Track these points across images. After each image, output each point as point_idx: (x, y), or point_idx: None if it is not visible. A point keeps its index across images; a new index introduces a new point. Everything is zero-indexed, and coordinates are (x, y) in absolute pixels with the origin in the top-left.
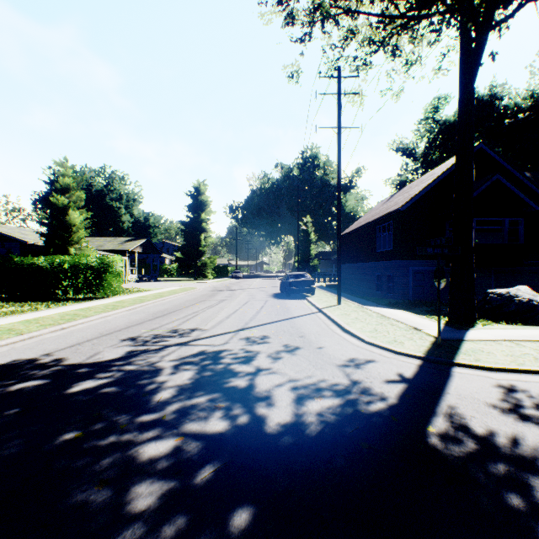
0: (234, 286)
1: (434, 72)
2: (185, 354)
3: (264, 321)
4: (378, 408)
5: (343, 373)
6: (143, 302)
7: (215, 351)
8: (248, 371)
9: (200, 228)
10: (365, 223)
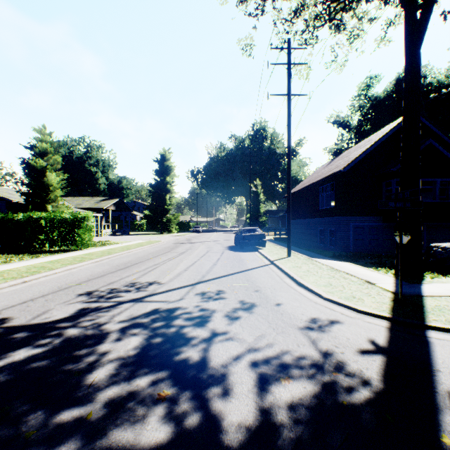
0: (194, 239)
1: (377, 44)
2: (137, 312)
3: (220, 273)
4: (363, 397)
5: (308, 339)
6: (110, 254)
7: (169, 309)
8: (203, 337)
9: (166, 189)
10: (309, 184)
